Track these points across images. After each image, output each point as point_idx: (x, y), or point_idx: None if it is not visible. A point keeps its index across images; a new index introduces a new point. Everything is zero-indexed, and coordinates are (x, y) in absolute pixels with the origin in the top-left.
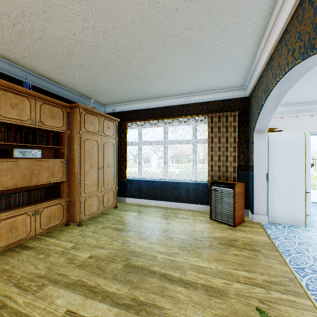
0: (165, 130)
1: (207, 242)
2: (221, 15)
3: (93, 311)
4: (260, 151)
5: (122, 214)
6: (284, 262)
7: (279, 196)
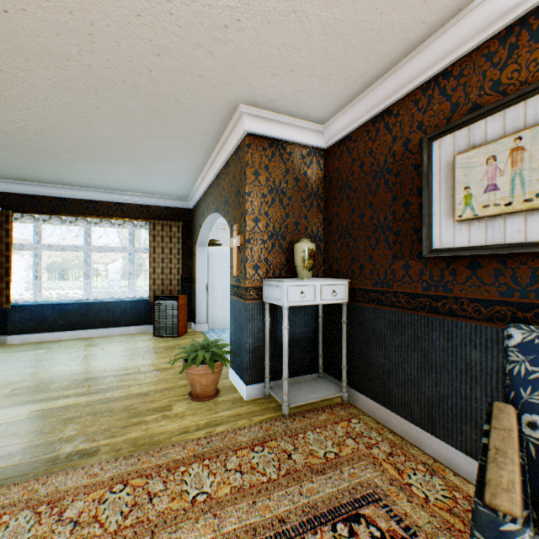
0: (88, 231)
1: (154, 351)
2: (169, 159)
3: (64, 403)
4: (202, 264)
5: (18, 355)
6: None
7: (217, 304)
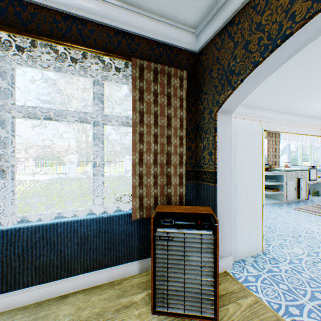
0: (3, 70)
1: None
2: None
3: None
4: (225, 146)
5: None
6: None
7: (241, 217)
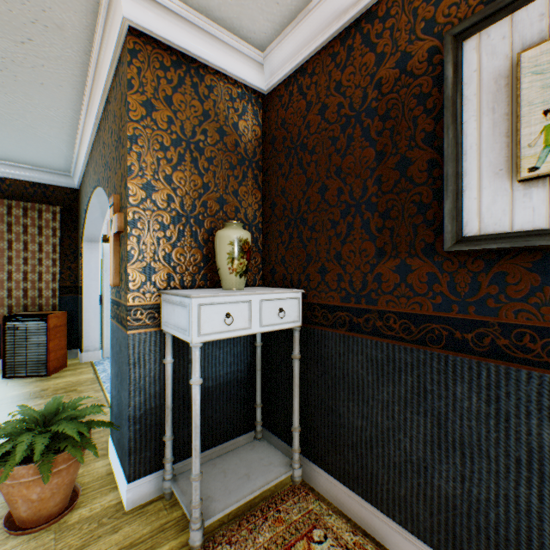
0: None
1: None
2: (5, 88)
3: None
4: (93, 267)
5: None
6: (101, 389)
7: None
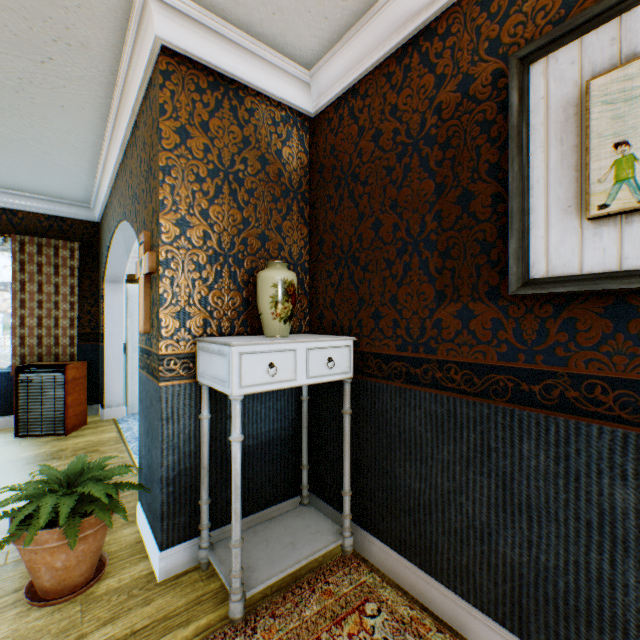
0: None
1: (1, 470)
2: (21, 111)
3: None
4: (116, 311)
5: None
6: (126, 450)
7: None
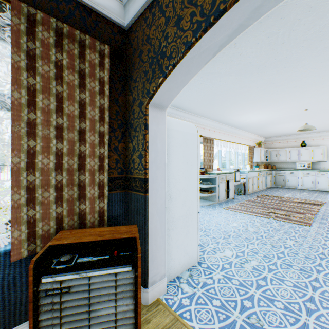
0: None
1: None
2: None
3: None
4: (158, 147)
5: None
6: None
7: (176, 229)
